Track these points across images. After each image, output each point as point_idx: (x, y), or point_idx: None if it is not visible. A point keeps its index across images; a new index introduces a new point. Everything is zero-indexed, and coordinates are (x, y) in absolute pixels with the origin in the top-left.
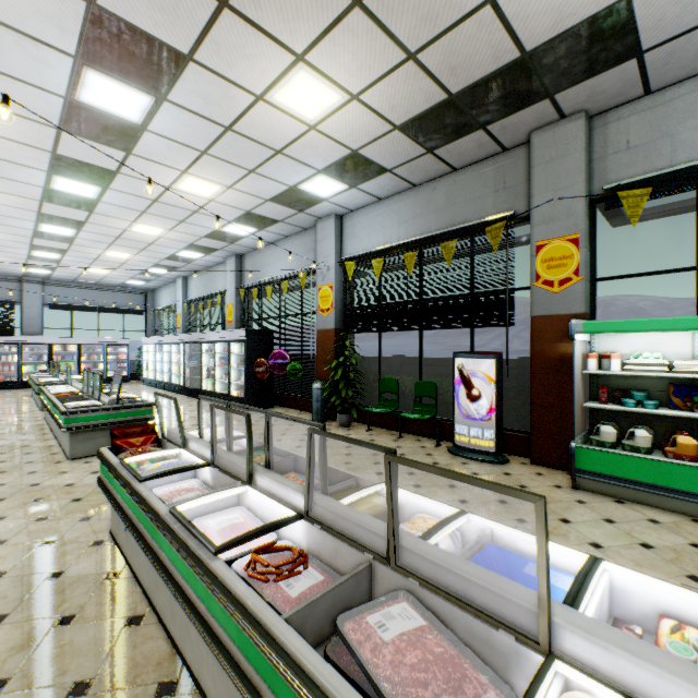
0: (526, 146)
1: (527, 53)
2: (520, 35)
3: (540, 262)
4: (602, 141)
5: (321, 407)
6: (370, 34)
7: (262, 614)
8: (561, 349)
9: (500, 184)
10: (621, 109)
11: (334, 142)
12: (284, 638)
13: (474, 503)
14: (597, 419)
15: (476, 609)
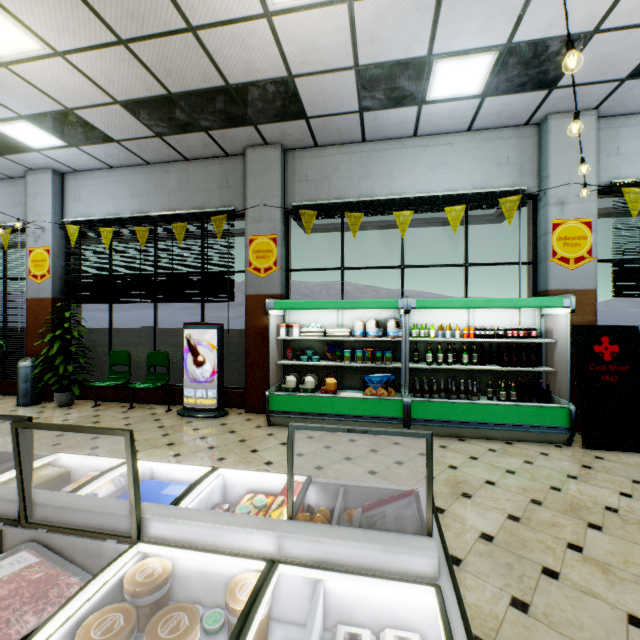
0: (244, 157)
1: (231, 85)
2: (223, 69)
3: (252, 252)
4: (292, 170)
5: (31, 388)
6: None
7: None
8: (266, 321)
9: (224, 183)
10: (303, 151)
11: (39, 91)
12: None
13: (187, 454)
14: (288, 372)
15: (92, 532)
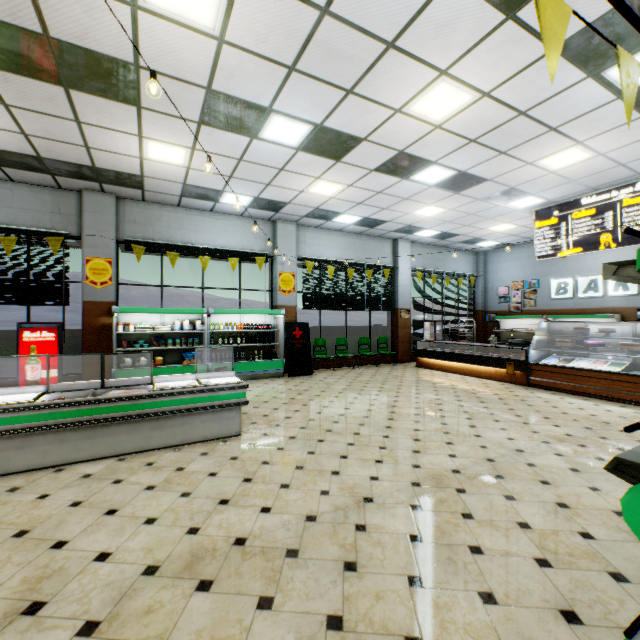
0: (77, 193)
1: (96, 167)
2: (96, 161)
3: (89, 269)
4: (123, 213)
5: None
6: (2, 114)
7: (82, 398)
8: (102, 321)
9: (57, 209)
10: (132, 201)
11: None
12: (96, 397)
13: None
14: (121, 357)
15: (135, 384)
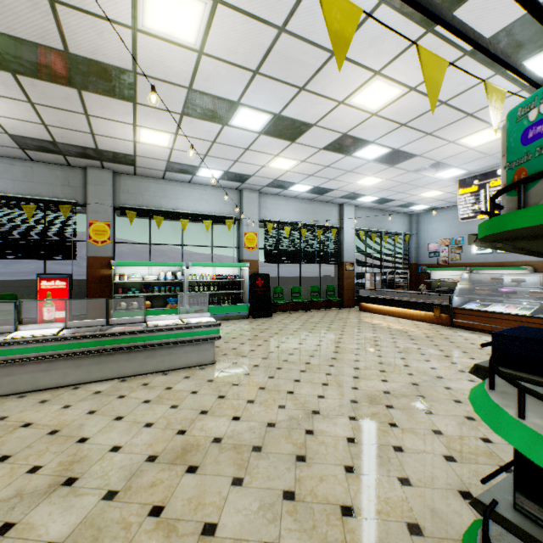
0: (83, 169)
1: (99, 149)
2: (99, 145)
3: (92, 231)
4: (119, 185)
5: None
6: (28, 110)
7: (93, 333)
8: (102, 272)
9: (67, 182)
10: (126, 175)
11: None
12: (104, 332)
13: None
14: (117, 301)
15: (132, 323)
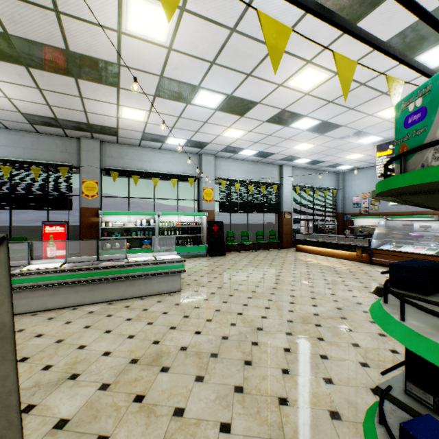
0: (77, 139)
1: (90, 123)
2: (90, 120)
3: (84, 187)
4: (105, 151)
5: None
6: (37, 94)
7: (87, 266)
8: (92, 220)
9: (64, 150)
10: (110, 144)
11: None
12: (95, 266)
13: None
14: (104, 243)
15: (116, 259)
